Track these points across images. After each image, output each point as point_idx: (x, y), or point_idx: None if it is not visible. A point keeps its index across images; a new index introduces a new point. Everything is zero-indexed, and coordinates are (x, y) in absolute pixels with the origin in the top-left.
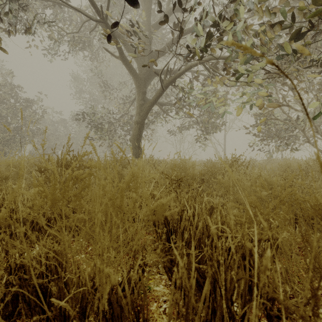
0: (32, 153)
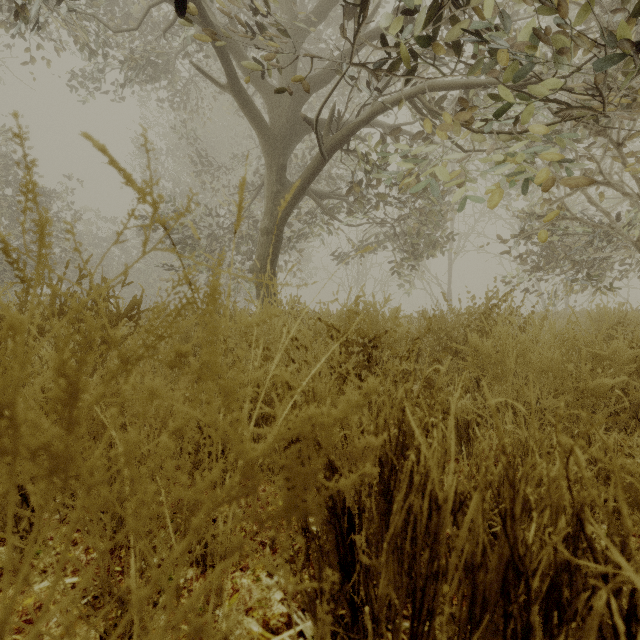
0: None
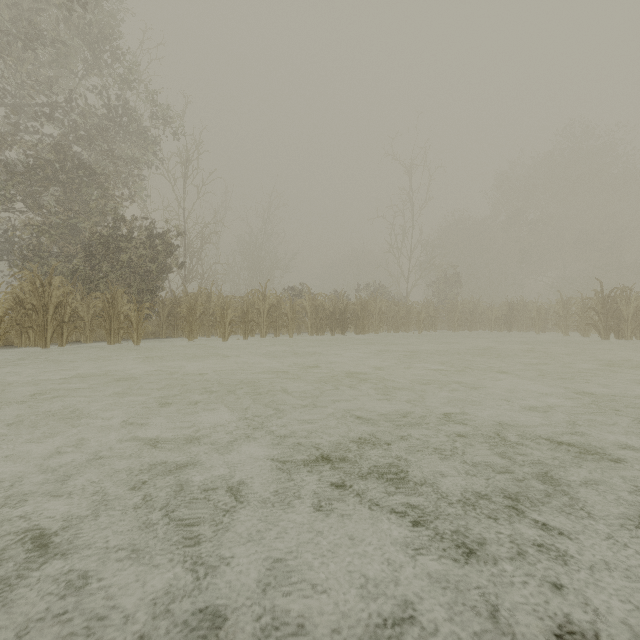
0: None
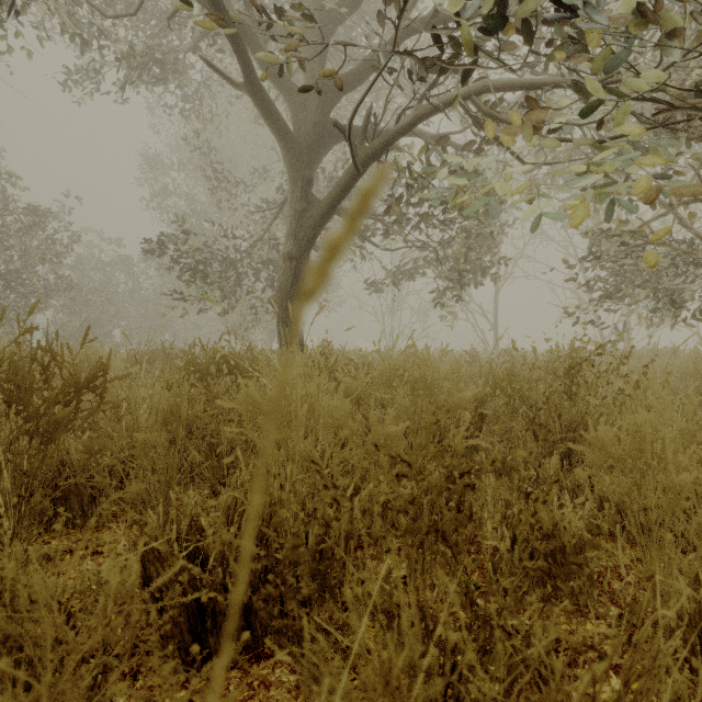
0: (51, 334)
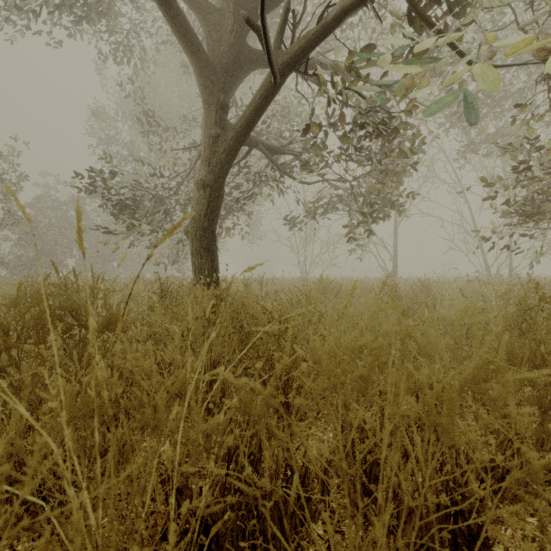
0: (9, 262)
